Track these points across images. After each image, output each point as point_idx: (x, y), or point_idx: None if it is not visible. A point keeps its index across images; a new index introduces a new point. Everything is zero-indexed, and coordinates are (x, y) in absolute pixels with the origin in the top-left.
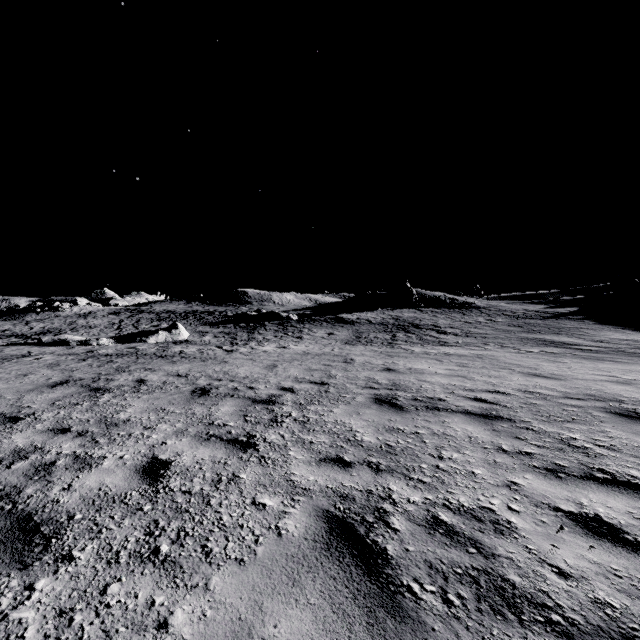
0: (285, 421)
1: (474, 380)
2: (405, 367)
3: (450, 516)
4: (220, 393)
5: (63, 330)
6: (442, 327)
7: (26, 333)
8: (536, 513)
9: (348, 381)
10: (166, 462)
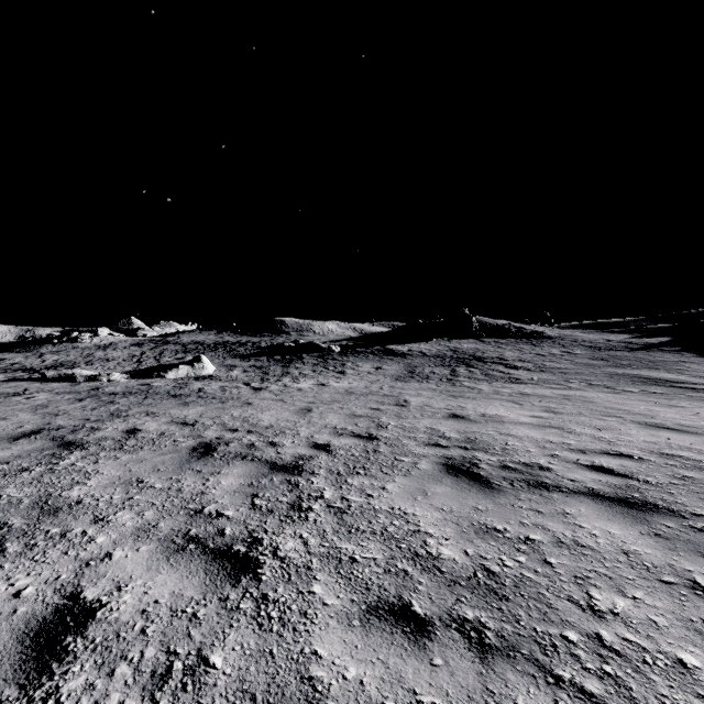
0: (313, 508)
1: (577, 434)
2: (476, 413)
3: None
4: (229, 452)
5: (77, 363)
6: (510, 360)
7: (36, 367)
8: None
9: (404, 434)
10: (88, 609)
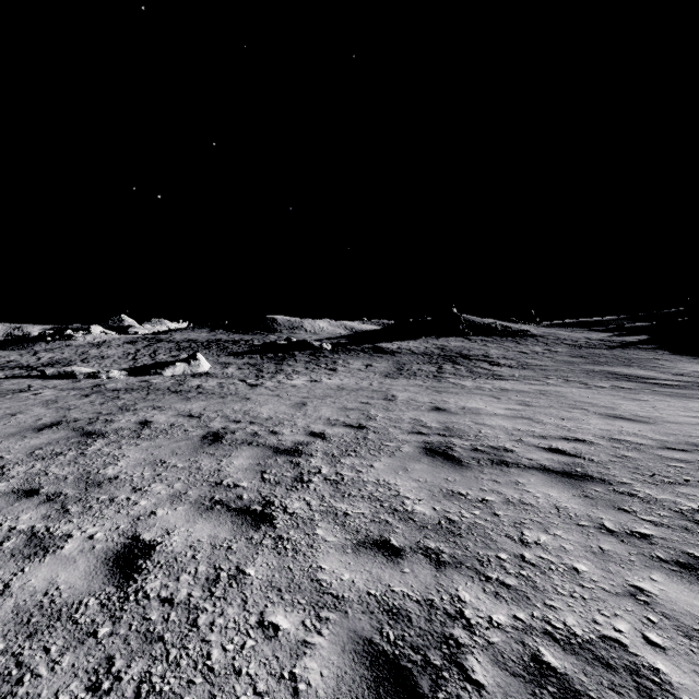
0: (313, 480)
1: (543, 423)
2: (457, 406)
3: (559, 656)
4: (236, 439)
5: (73, 361)
6: (494, 358)
7: (32, 364)
8: (692, 652)
9: (391, 424)
10: (149, 545)
